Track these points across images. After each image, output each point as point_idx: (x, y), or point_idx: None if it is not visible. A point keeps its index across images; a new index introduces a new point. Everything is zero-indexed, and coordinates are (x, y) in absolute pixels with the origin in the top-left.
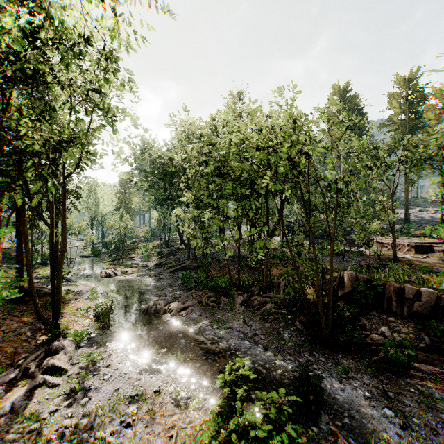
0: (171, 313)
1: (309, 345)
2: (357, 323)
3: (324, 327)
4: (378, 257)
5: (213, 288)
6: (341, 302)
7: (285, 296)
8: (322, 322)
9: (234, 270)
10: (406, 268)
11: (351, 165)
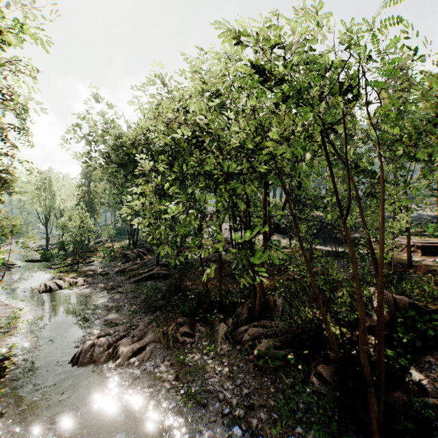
0: (116, 360)
1: (345, 433)
2: (407, 378)
3: (373, 405)
4: (389, 262)
5: (185, 311)
6: (370, 335)
7: (286, 323)
8: (370, 397)
9: (214, 280)
10: (430, 277)
11: (416, 121)
